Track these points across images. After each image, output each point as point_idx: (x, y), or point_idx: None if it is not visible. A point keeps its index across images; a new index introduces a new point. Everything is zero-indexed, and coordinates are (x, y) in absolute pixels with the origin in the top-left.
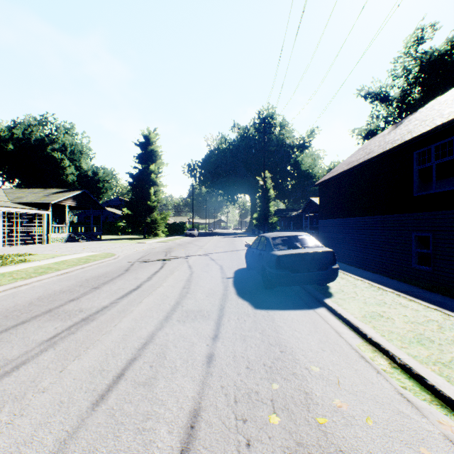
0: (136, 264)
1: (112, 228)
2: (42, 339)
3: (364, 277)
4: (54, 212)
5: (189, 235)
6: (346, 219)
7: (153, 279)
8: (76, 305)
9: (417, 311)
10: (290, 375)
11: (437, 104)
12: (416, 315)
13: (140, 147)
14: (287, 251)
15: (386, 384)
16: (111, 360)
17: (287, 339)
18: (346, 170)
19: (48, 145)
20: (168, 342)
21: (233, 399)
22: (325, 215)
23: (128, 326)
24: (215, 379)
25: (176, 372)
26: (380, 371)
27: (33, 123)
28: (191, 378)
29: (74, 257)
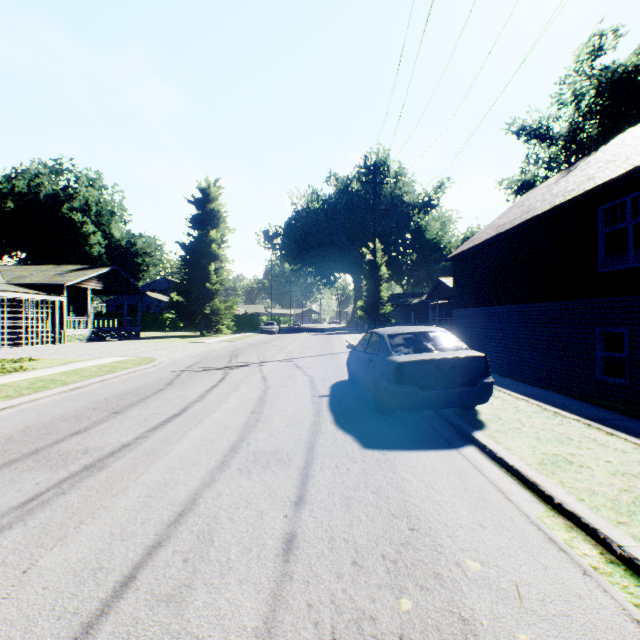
0: (185, 374)
1: (156, 322)
2: (9, 505)
3: (529, 395)
4: (72, 298)
5: (266, 332)
6: (494, 308)
7: (207, 399)
8: (81, 442)
9: (625, 452)
10: (431, 579)
11: (630, 138)
12: (626, 460)
13: (195, 205)
14: (413, 356)
15: (606, 600)
16: (118, 546)
17: (420, 504)
18: (494, 236)
19: (64, 203)
20: (220, 512)
21: (330, 634)
22: (462, 302)
23: (156, 480)
24: (297, 589)
25: (228, 574)
26: (589, 570)
27: (43, 171)
28: (255, 586)
29: (93, 364)
